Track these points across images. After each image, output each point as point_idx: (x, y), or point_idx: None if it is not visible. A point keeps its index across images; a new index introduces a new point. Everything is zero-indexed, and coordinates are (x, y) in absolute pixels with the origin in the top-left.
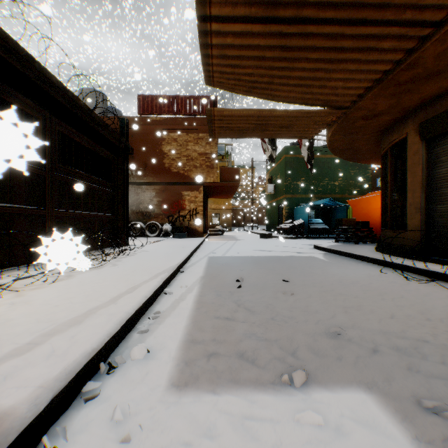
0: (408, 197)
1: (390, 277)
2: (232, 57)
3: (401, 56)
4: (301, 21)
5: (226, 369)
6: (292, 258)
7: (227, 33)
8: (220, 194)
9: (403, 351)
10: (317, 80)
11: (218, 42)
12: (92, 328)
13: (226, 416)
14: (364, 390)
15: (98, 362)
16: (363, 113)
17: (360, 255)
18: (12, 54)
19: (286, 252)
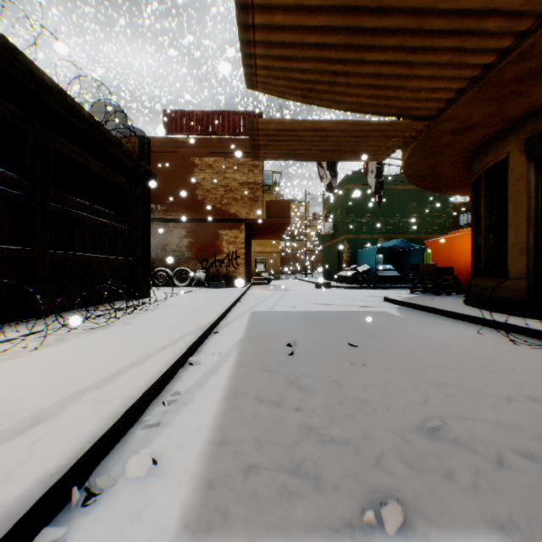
0: (510, 234)
1: (491, 340)
2: (281, 44)
3: (509, 43)
4: None
5: (273, 495)
6: (359, 314)
7: (275, 8)
8: (267, 233)
9: None
10: (394, 79)
11: (263, 21)
12: (67, 427)
13: None
14: (501, 540)
15: (70, 485)
16: (452, 125)
17: (445, 310)
18: None
19: (350, 306)
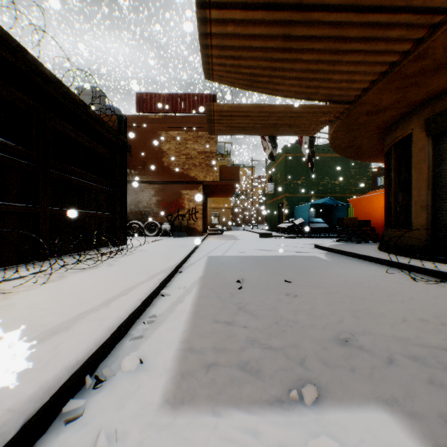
0: (413, 194)
1: (397, 278)
2: (232, 47)
3: (409, 46)
4: (305, 8)
5: (227, 382)
6: (294, 258)
7: (228, 21)
8: (220, 193)
9: (421, 360)
10: (320, 73)
11: (218, 31)
12: (78, 336)
13: (227, 442)
14: (384, 409)
15: (84, 374)
16: (367, 108)
17: (363, 255)
18: (3, 45)
19: (287, 251)
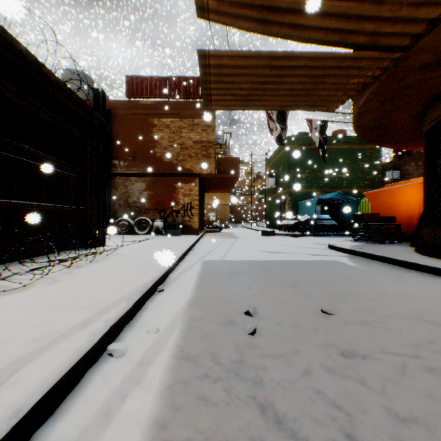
0: None
1: None
2: None
3: None
4: None
5: None
6: (313, 264)
7: None
8: (218, 187)
9: None
10: None
11: None
12: None
13: None
14: None
15: None
16: (424, 58)
17: (404, 261)
18: None
19: (299, 254)
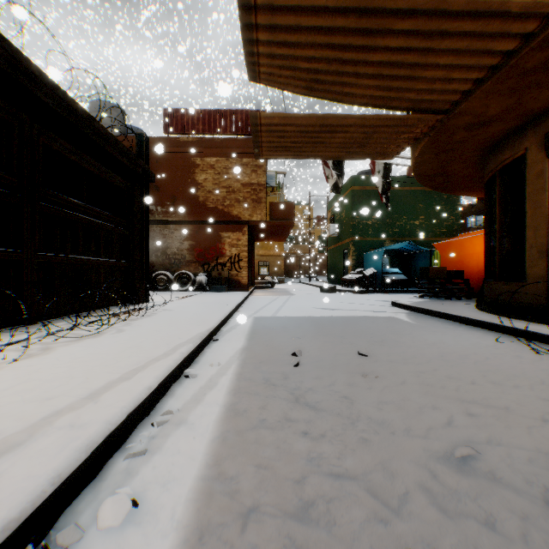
0: (527, 236)
1: (511, 349)
2: (285, 29)
3: (534, 26)
4: None
5: None
6: (367, 320)
7: None
8: (270, 236)
9: None
10: (407, 69)
11: (266, 1)
12: (28, 463)
13: None
14: None
15: (25, 541)
16: (467, 120)
17: (458, 316)
18: None
19: (357, 311)
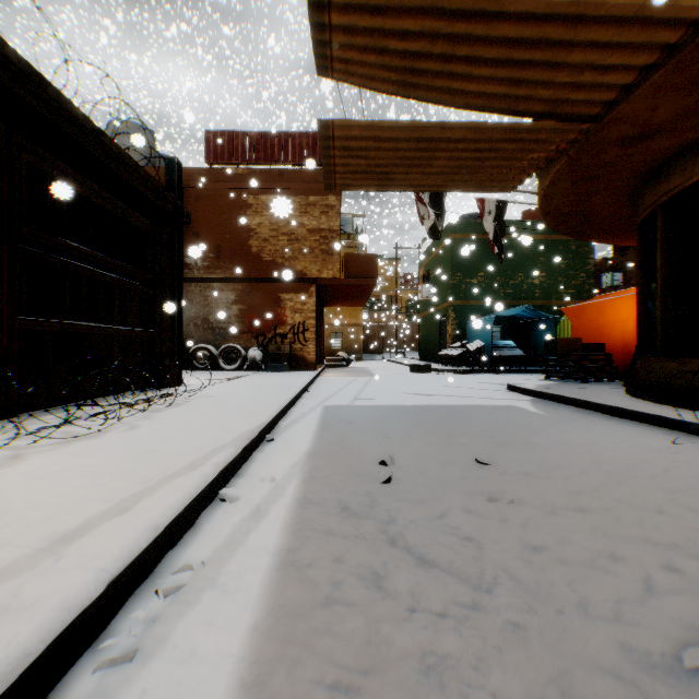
0: None
1: (695, 454)
2: None
3: None
4: None
5: None
6: (478, 410)
7: None
8: (345, 299)
9: None
10: (545, 50)
11: None
12: None
13: None
14: None
15: None
16: (623, 130)
17: (605, 405)
18: None
19: (462, 397)
